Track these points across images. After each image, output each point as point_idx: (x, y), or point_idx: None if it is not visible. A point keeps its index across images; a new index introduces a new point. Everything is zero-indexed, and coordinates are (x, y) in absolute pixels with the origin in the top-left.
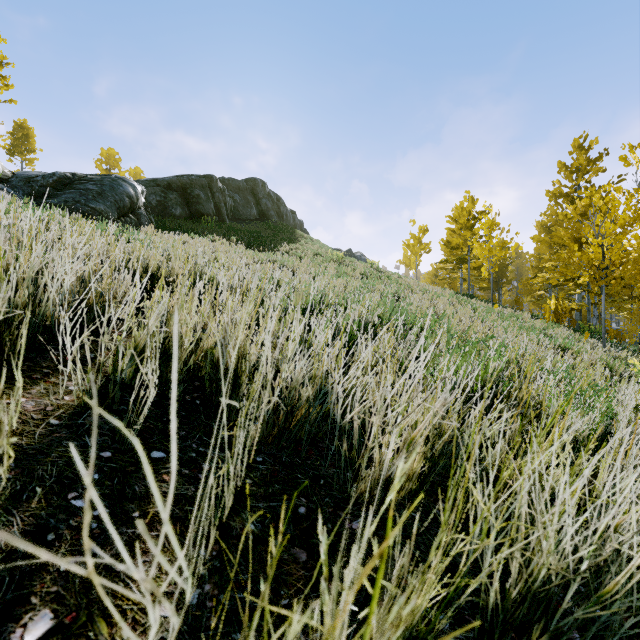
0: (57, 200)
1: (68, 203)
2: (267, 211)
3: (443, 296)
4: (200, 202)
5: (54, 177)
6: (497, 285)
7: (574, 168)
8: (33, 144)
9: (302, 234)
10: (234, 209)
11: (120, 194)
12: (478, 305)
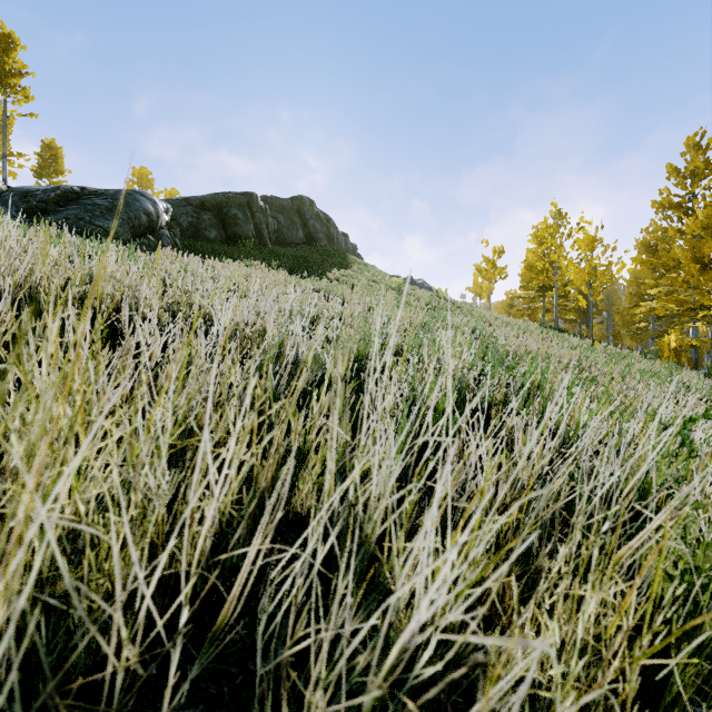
0: (56, 217)
1: (69, 220)
2: (315, 233)
3: (530, 331)
4: (238, 223)
5: (57, 191)
6: (585, 316)
7: (688, 172)
8: (62, 165)
9: (355, 259)
10: (278, 232)
11: (135, 210)
12: (576, 342)
